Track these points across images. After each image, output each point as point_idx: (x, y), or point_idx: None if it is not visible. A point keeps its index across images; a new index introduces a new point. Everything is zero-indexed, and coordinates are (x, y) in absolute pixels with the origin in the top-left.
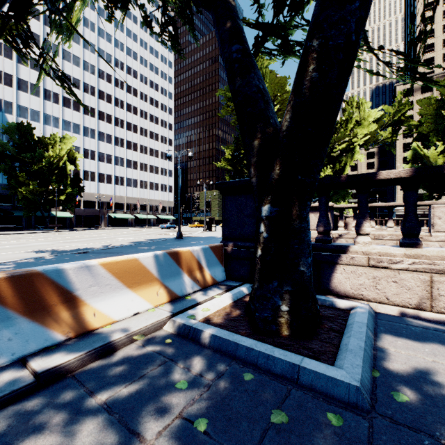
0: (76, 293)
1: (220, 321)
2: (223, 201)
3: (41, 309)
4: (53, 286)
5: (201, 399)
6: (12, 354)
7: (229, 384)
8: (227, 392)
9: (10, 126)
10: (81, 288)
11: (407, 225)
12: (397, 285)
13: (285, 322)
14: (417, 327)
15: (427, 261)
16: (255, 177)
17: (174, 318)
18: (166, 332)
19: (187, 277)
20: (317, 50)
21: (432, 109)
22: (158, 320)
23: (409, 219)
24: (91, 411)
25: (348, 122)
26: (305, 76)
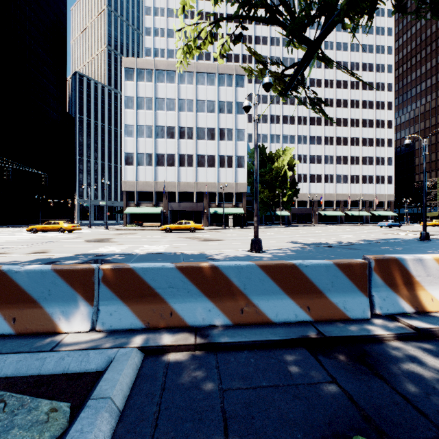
0: (417, 278)
1: None
2: None
3: (397, 284)
4: (403, 270)
5: None
6: (387, 309)
7: None
8: None
9: (252, 151)
10: (420, 275)
11: None
12: None
13: None
14: None
15: None
16: None
17: None
18: None
19: None
20: None
21: None
22: None
23: None
24: None
25: None
26: None
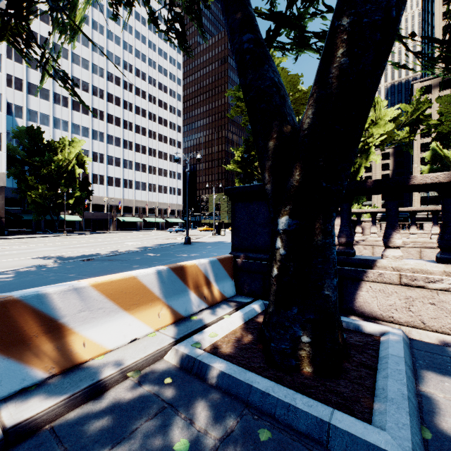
0: (62, 320)
1: (230, 350)
2: (233, 209)
3: (18, 342)
4: (33, 314)
5: None
6: None
7: (240, 447)
8: None
9: (20, 130)
10: (68, 314)
11: (446, 238)
12: (435, 307)
13: (306, 355)
14: None
15: None
16: (270, 184)
17: (176, 346)
18: (167, 363)
19: (193, 294)
20: (347, 30)
21: None
22: (159, 348)
23: (449, 230)
24: None
25: None
26: (332, 63)
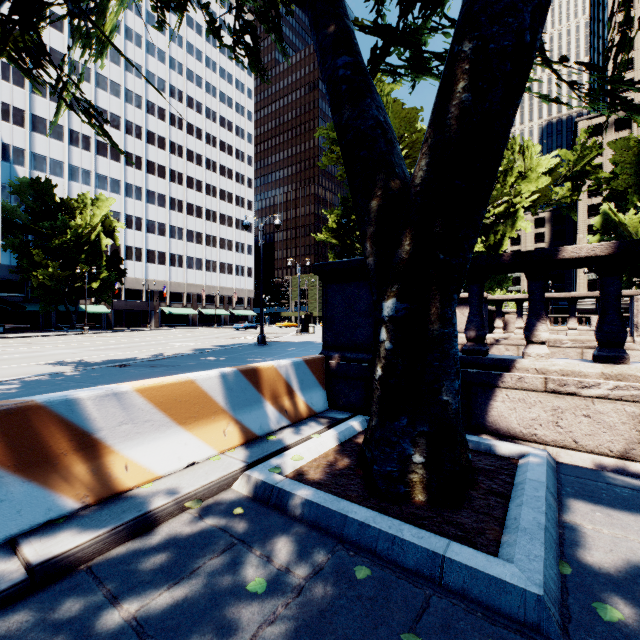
0: (98, 434)
1: (319, 476)
2: (324, 292)
3: (42, 461)
4: (61, 425)
5: (288, 612)
6: None
7: (331, 586)
8: (329, 600)
9: (22, 184)
10: (106, 427)
11: (605, 329)
12: (590, 421)
13: (419, 480)
14: (624, 487)
15: (639, 384)
16: (372, 256)
17: (248, 471)
18: (236, 493)
19: (270, 407)
20: (470, 58)
21: (632, 154)
22: (225, 474)
23: (609, 319)
24: (111, 633)
25: (507, 175)
26: (451, 100)
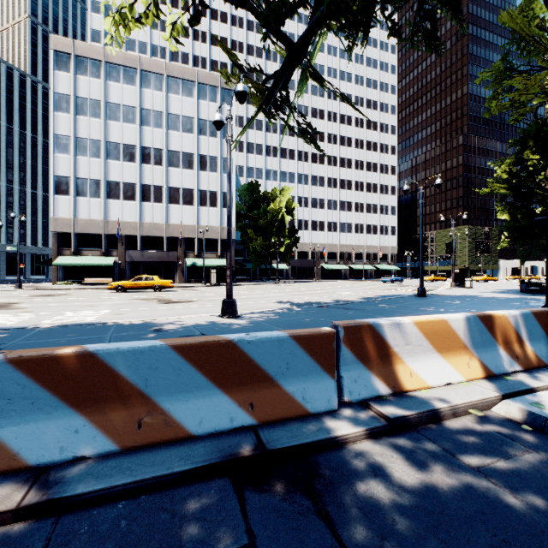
0: (395, 349)
1: None
2: None
3: (372, 359)
4: (379, 339)
5: None
6: (358, 394)
7: None
8: None
9: (243, 188)
10: (399, 345)
11: None
12: None
13: None
14: None
15: None
16: None
17: (507, 400)
18: (499, 415)
19: (501, 351)
20: None
21: None
22: (485, 397)
23: None
24: (468, 474)
25: None
26: None
